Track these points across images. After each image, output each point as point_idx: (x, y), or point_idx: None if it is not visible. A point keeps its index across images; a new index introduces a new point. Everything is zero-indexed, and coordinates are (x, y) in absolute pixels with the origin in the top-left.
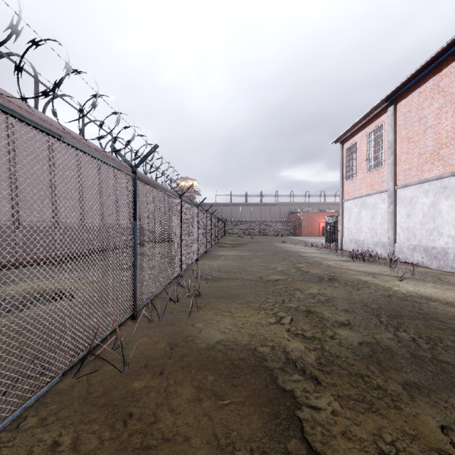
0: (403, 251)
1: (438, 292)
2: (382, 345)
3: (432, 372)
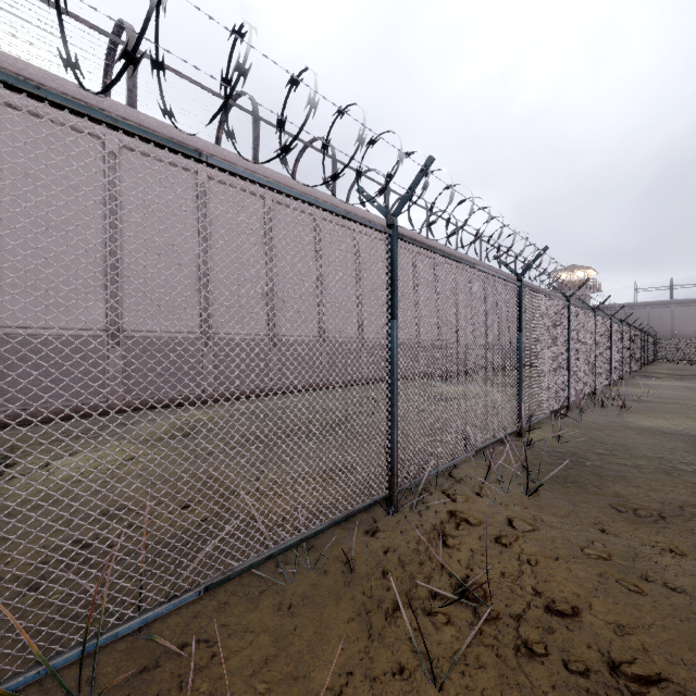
0: None
1: None
2: None
3: None
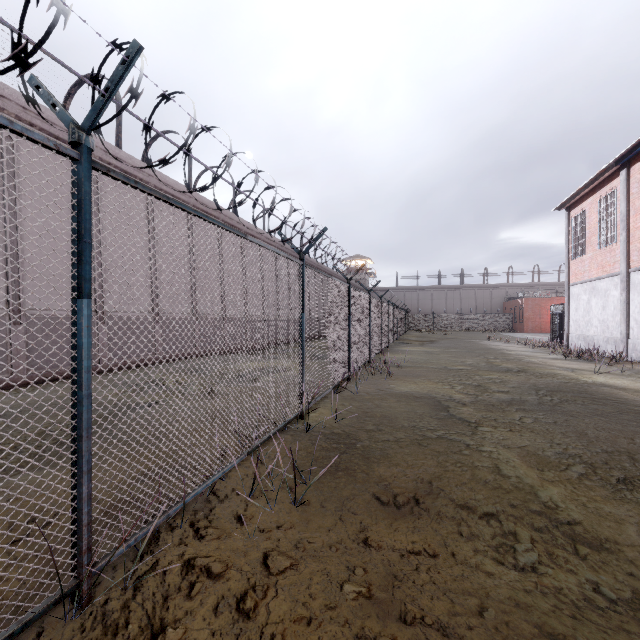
0: (636, 348)
1: (627, 383)
2: (521, 399)
3: (542, 407)
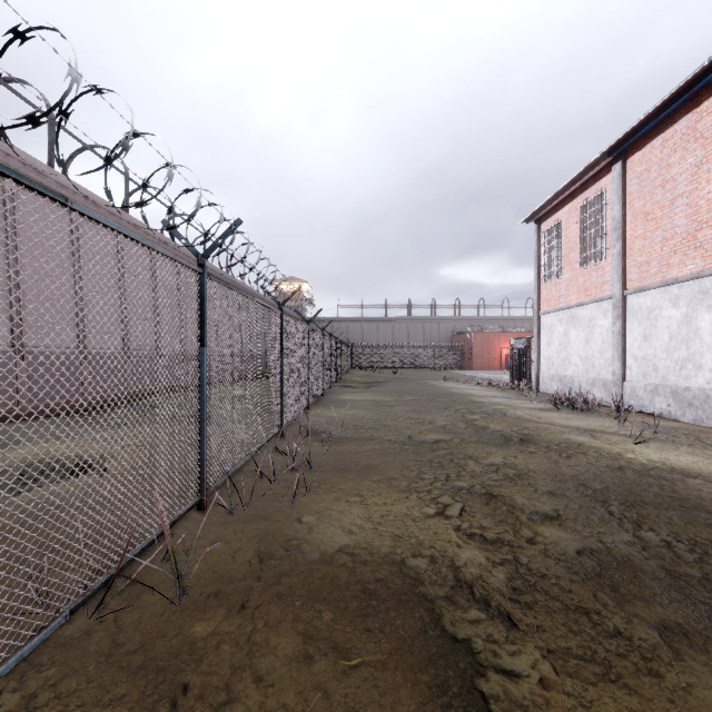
0: (637, 394)
1: (699, 462)
2: (616, 555)
3: (707, 605)
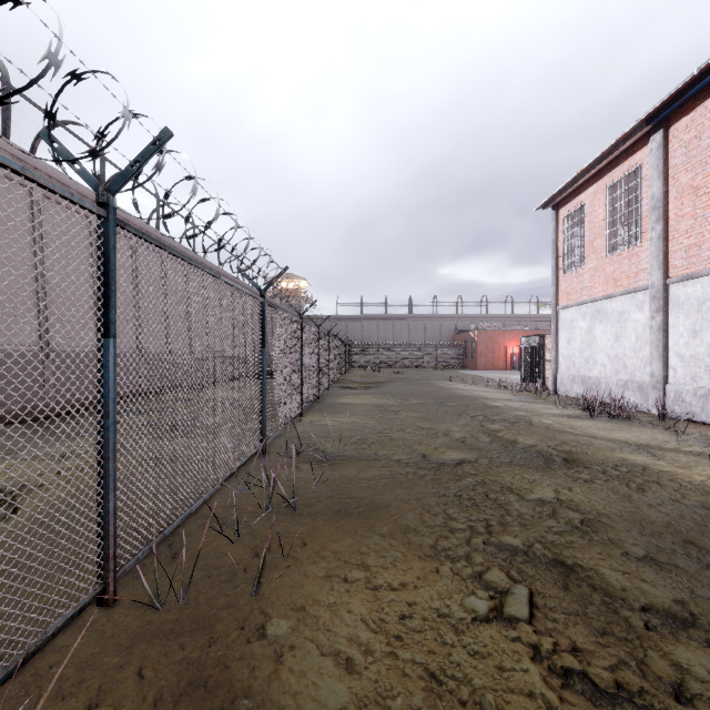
0: (684, 399)
1: None
2: None
3: None
